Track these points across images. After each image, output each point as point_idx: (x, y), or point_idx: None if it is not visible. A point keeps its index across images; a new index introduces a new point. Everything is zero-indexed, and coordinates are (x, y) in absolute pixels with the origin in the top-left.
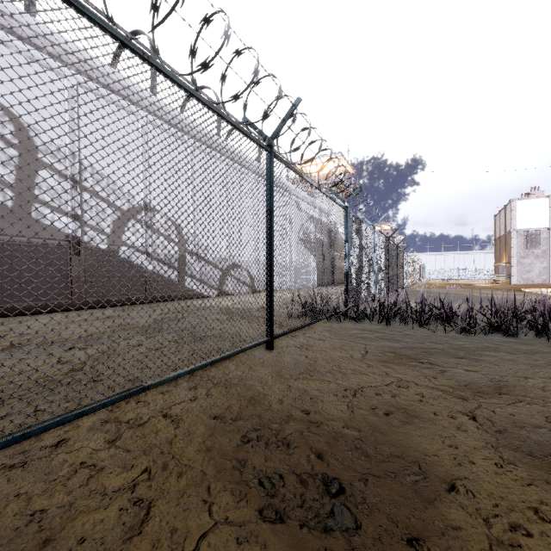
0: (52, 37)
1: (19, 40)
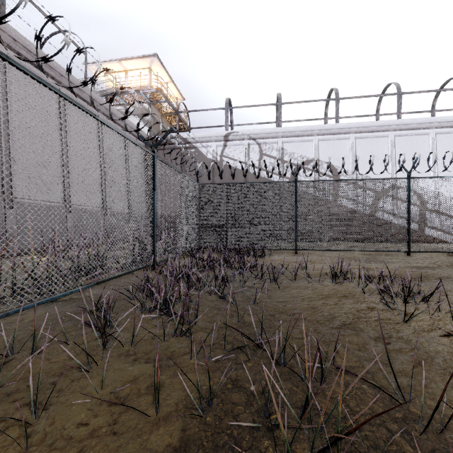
0: (344, 126)
1: (333, 135)
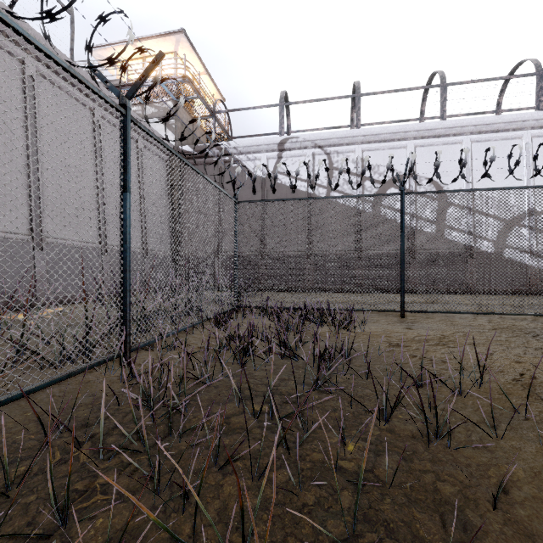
0: (455, 124)
1: (437, 138)
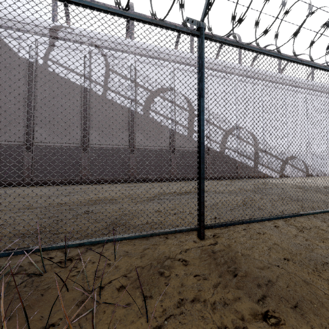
0: None
1: (188, 66)
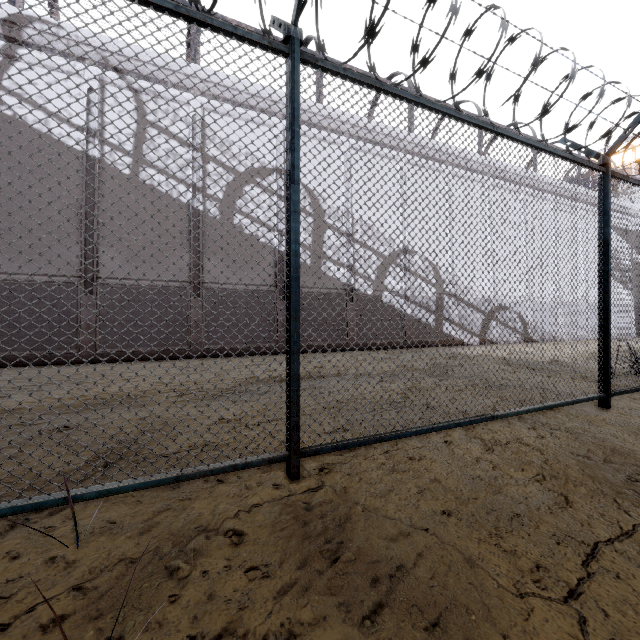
0: (334, 115)
1: (313, 128)
